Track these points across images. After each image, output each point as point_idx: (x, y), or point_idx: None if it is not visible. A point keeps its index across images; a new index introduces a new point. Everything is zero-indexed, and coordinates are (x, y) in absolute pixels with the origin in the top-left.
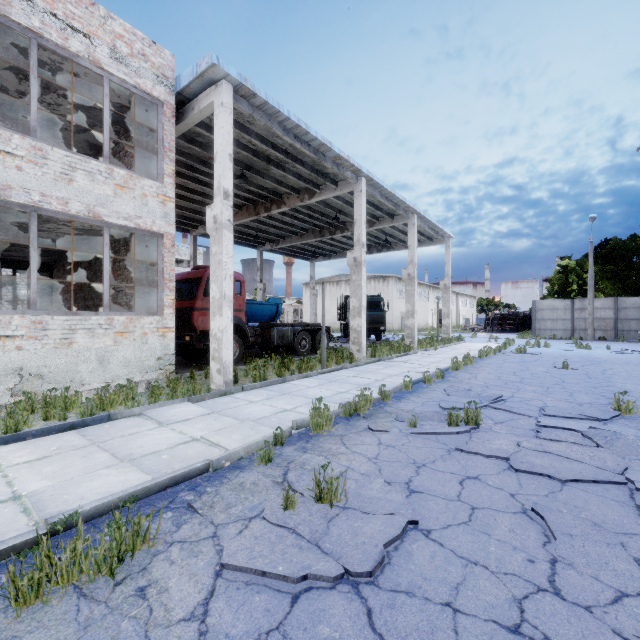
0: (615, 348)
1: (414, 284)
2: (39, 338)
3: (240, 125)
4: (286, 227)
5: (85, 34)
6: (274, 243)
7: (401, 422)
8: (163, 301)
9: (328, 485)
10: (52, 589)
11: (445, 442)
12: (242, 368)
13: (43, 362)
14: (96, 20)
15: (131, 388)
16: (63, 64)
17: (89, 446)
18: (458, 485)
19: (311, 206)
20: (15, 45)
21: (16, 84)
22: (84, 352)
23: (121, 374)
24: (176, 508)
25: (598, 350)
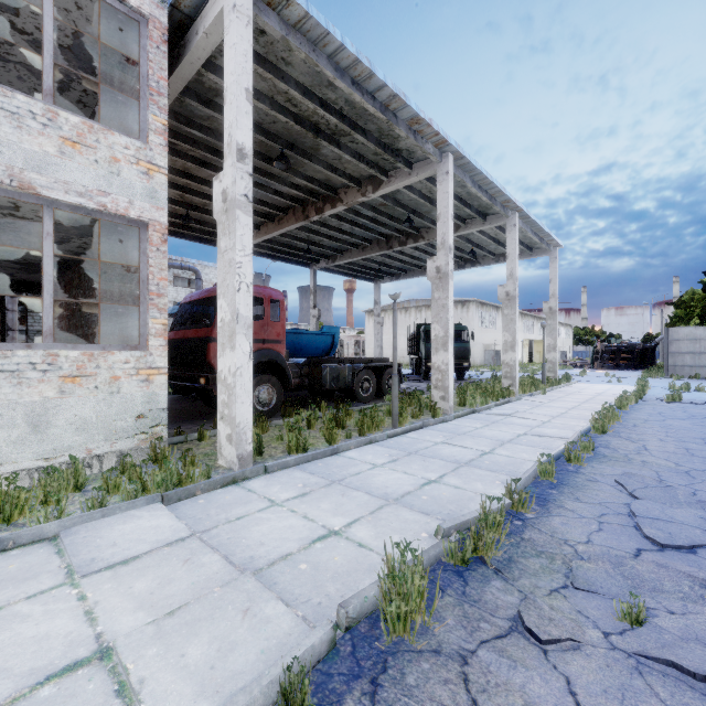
0: None
1: (515, 306)
2: None
3: (271, 66)
4: (344, 238)
5: None
6: (330, 259)
7: (589, 595)
8: (148, 327)
9: None
10: None
11: None
12: (278, 423)
13: None
14: None
15: (78, 470)
16: None
17: None
18: None
19: (376, 206)
20: None
21: None
22: (2, 410)
23: (72, 443)
24: None
25: None
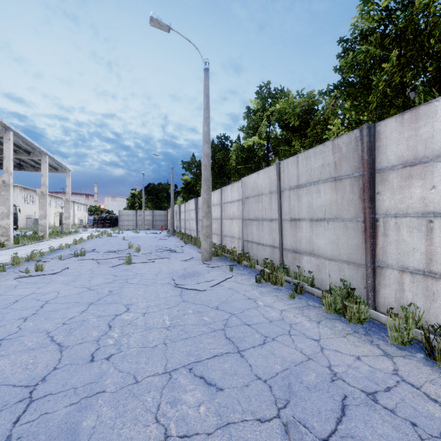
0: (148, 232)
1: (46, 198)
2: None
3: None
4: None
5: None
6: None
7: (54, 259)
8: None
9: (40, 266)
10: None
11: (74, 260)
12: None
13: None
14: None
15: None
16: None
17: None
18: (79, 264)
19: None
20: None
21: None
22: None
23: None
24: None
25: (142, 233)
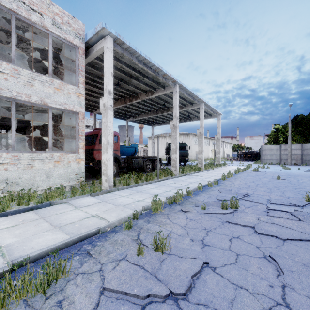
0: (302, 169)
1: (202, 137)
2: (16, 164)
3: (117, 58)
4: (139, 109)
5: (39, 12)
6: (134, 117)
7: (197, 207)
8: (78, 145)
9: (161, 242)
10: (11, 301)
11: (220, 218)
12: (118, 179)
13: (18, 176)
14: (45, 5)
15: (62, 189)
16: (29, 28)
17: (39, 219)
18: (229, 241)
19: (152, 99)
20: (5, 18)
21: (6, 38)
22: (39, 171)
23: (57, 182)
24: (81, 254)
25: (294, 170)
